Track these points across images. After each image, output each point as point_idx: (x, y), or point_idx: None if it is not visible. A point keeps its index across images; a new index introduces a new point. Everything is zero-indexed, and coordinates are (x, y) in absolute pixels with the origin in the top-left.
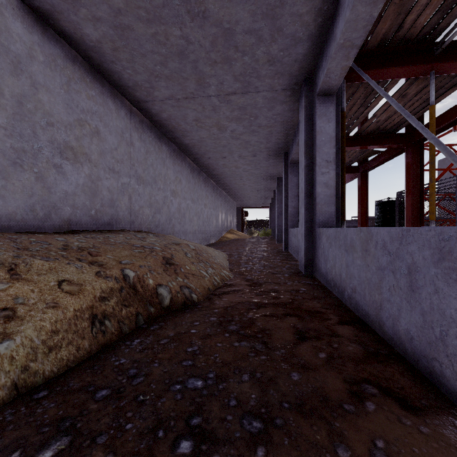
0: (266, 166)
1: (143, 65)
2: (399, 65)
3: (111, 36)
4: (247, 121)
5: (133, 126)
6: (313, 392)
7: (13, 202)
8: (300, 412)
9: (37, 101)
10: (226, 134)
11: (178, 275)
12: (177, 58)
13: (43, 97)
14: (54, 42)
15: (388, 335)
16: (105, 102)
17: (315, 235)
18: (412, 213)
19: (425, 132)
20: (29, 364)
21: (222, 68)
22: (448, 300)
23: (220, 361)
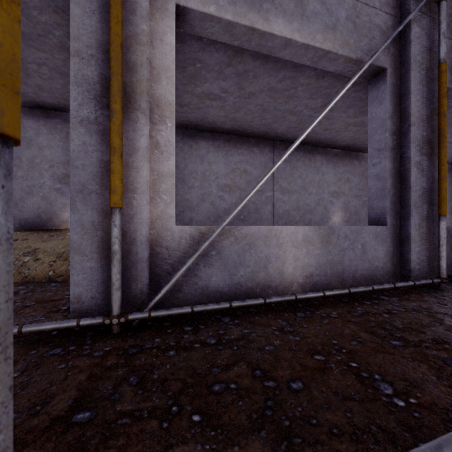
0: None
1: (448, 155)
2: None
3: None
4: None
5: None
6: None
7: None
8: None
9: None
10: None
11: None
12: None
13: None
14: None
15: None
16: None
17: None
18: None
19: None
20: None
21: None
22: None
23: None
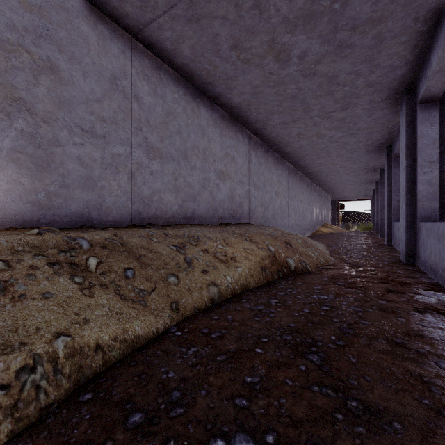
0: (366, 160)
1: (264, 109)
2: None
3: (248, 99)
4: (346, 127)
5: (251, 147)
6: (392, 307)
7: (202, 208)
8: (382, 310)
9: (210, 149)
10: (324, 140)
11: (296, 253)
12: (290, 100)
13: (212, 145)
14: (216, 111)
15: None
16: (237, 137)
17: (417, 228)
18: None
19: None
20: (247, 279)
21: (325, 98)
22: None
23: (334, 293)
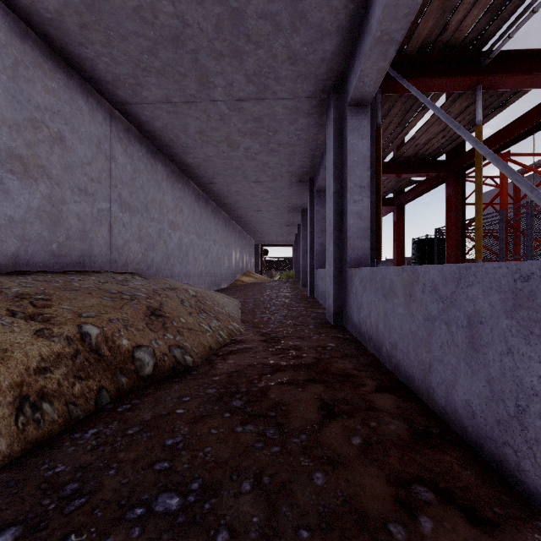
0: (289, 195)
1: (124, 52)
2: (442, 76)
3: (75, 5)
4: (264, 136)
5: (115, 135)
6: (345, 505)
7: None
8: None
9: None
10: (238, 153)
11: (168, 330)
12: (170, 45)
13: None
14: None
15: (440, 406)
16: (73, 99)
17: (346, 277)
18: (453, 252)
19: (479, 147)
20: None
21: (230, 63)
22: (527, 364)
23: (212, 460)
